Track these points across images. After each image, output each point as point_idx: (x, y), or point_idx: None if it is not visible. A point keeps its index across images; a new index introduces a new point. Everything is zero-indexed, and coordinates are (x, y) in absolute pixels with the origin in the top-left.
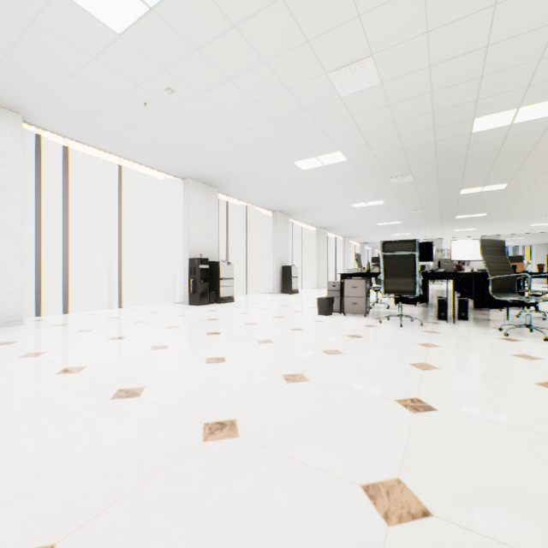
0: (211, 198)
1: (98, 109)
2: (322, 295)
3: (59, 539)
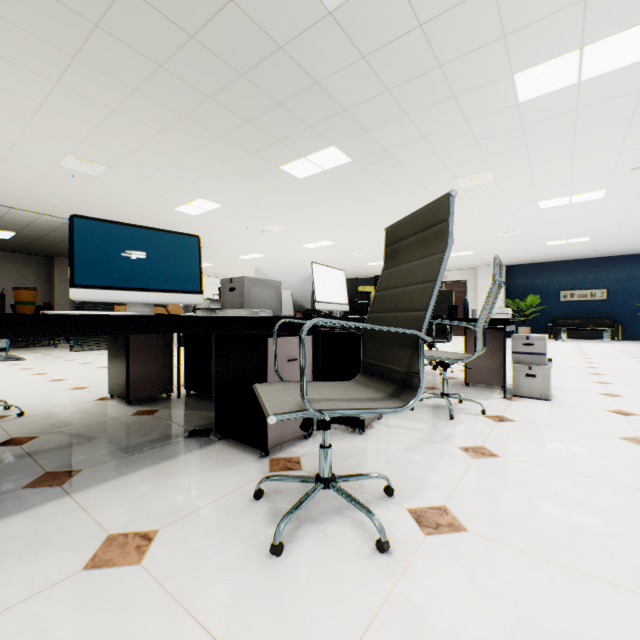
0: None
1: None
2: None
3: None
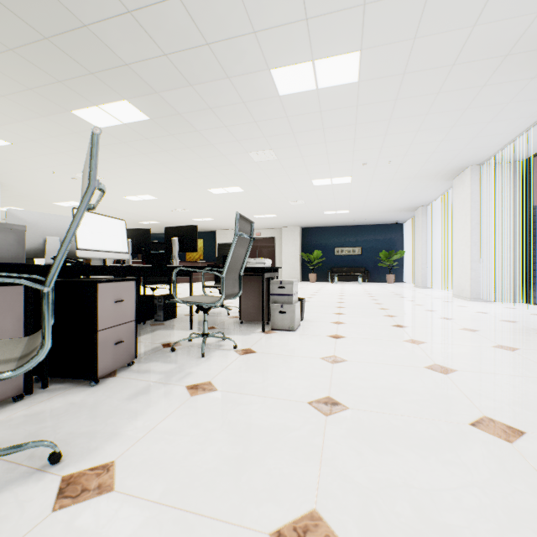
0: None
1: (421, 163)
2: None
3: None
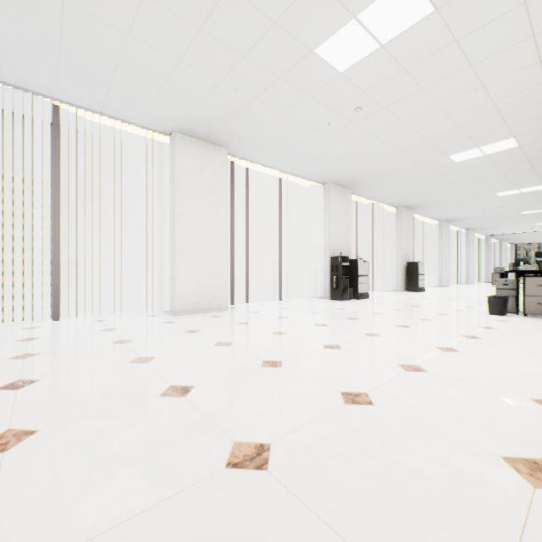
0: (345, 199)
1: (287, 134)
2: (458, 294)
3: (539, 456)
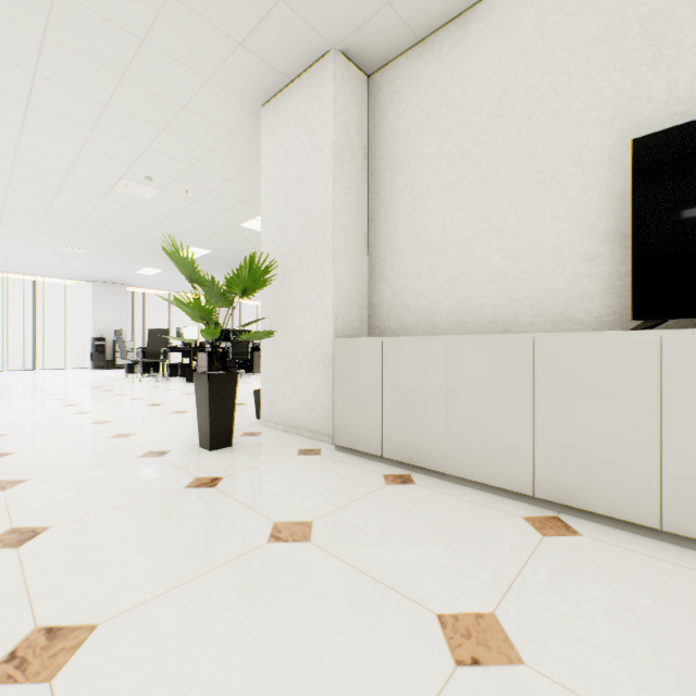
0: (119, 293)
1: None
2: None
3: None
